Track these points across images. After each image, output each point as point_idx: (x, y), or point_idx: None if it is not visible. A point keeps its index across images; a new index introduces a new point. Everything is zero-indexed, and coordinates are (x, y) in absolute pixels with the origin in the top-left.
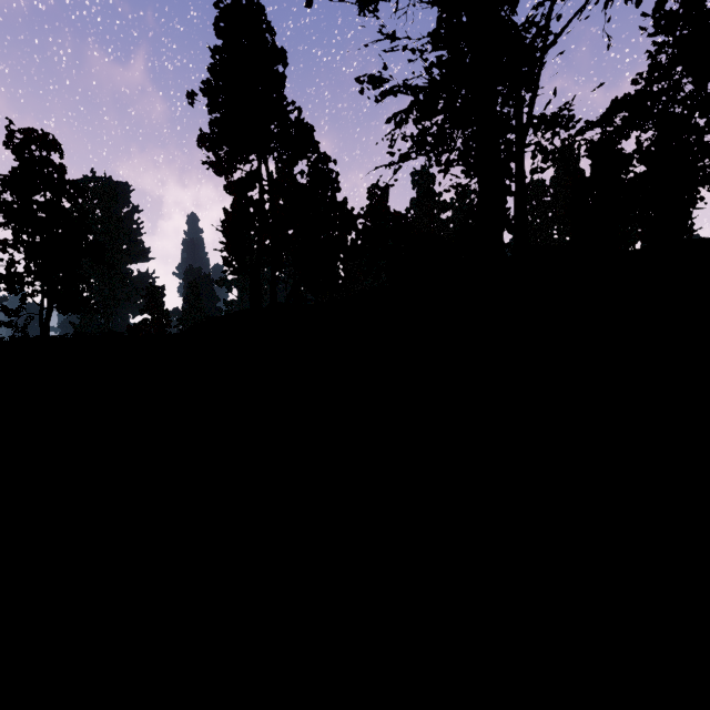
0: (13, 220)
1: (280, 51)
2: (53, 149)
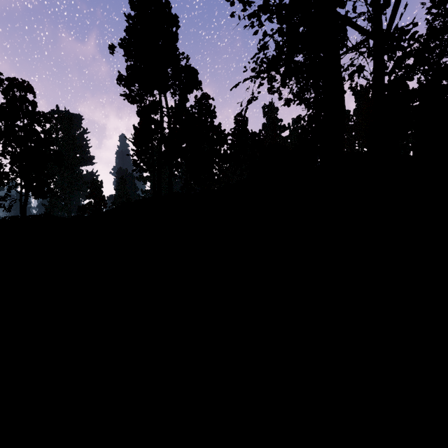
0: (2, 137)
1: (174, 17)
2: (28, 91)
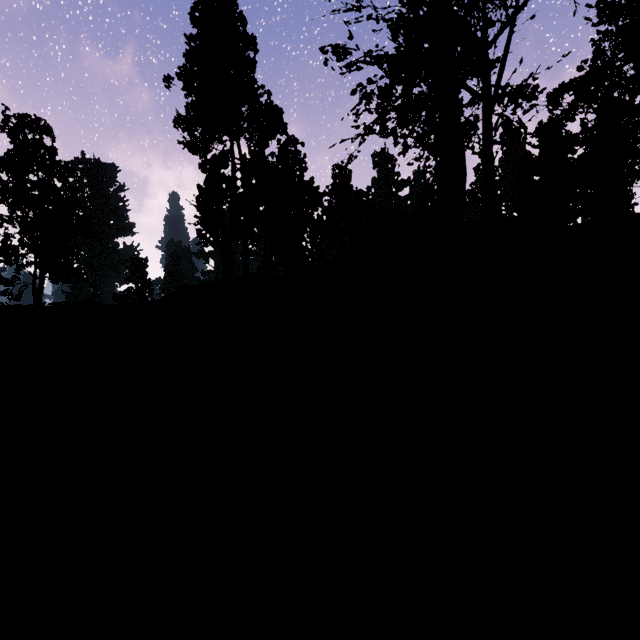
0: (9, 197)
1: (250, 38)
2: (45, 132)
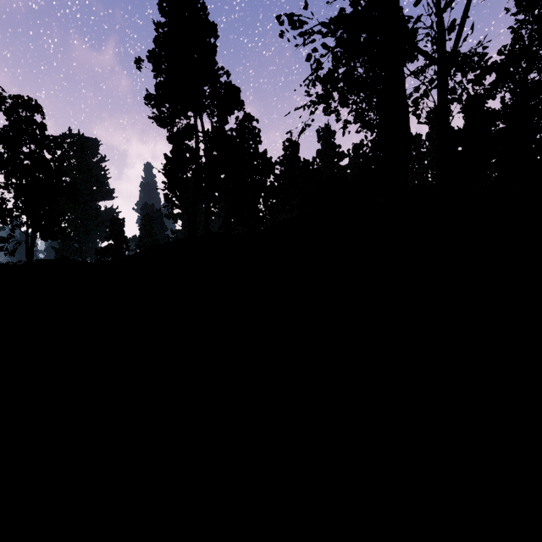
0: (4, 166)
1: (211, 25)
2: (36, 111)
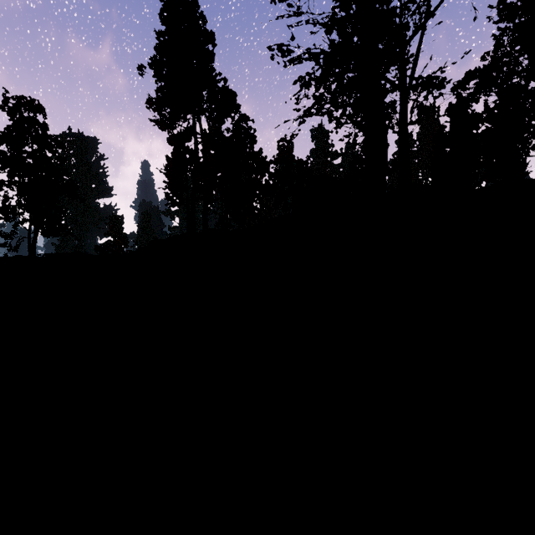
0: (8, 165)
1: (210, 34)
2: (38, 111)
